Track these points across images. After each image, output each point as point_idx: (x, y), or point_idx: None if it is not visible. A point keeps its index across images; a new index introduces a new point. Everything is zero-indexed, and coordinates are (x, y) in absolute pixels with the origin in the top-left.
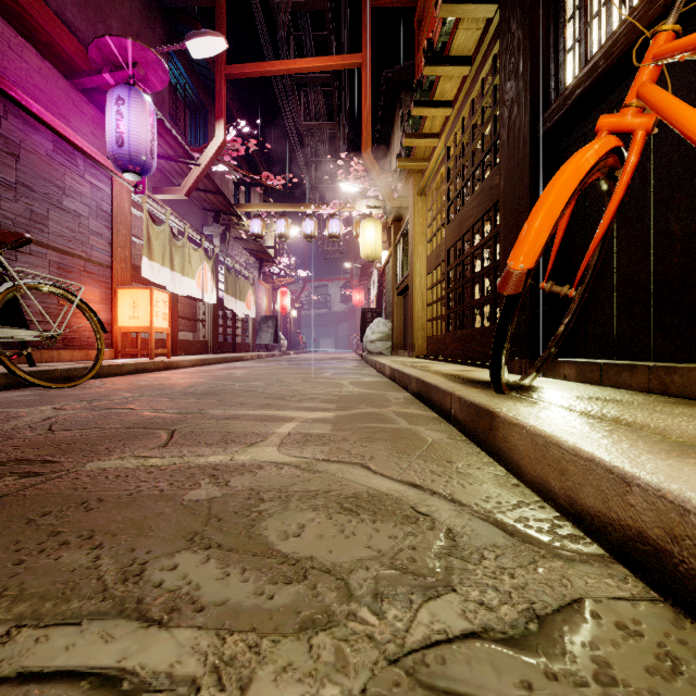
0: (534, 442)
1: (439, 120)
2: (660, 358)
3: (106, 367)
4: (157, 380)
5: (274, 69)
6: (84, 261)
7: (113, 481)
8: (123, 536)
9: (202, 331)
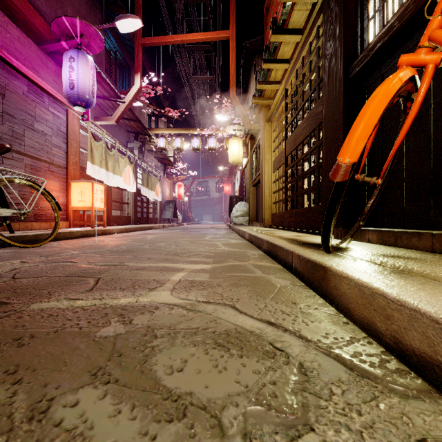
0: (361, 291)
1: (280, 72)
2: (438, 228)
3: (61, 233)
4: (95, 242)
5: (173, 40)
6: (48, 164)
7: (46, 319)
8: (41, 371)
9: (127, 210)
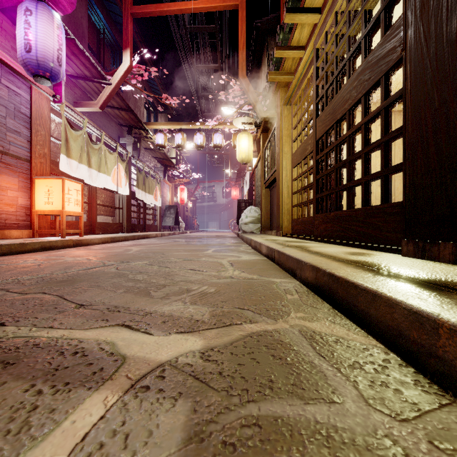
0: None
1: (307, 30)
2: None
3: (5, 245)
4: (48, 258)
5: (169, 9)
6: (0, 154)
7: None
8: None
9: (118, 215)
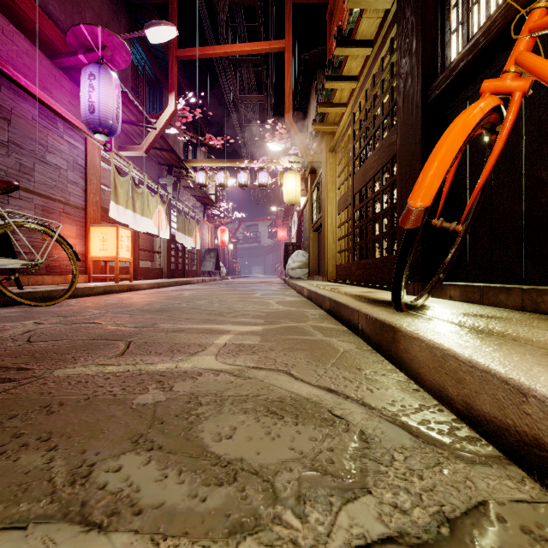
0: (433, 353)
1: (347, 91)
2: (531, 282)
3: (80, 289)
4: (120, 299)
5: (215, 52)
6: (63, 204)
7: (75, 386)
8: (76, 438)
9: (158, 260)
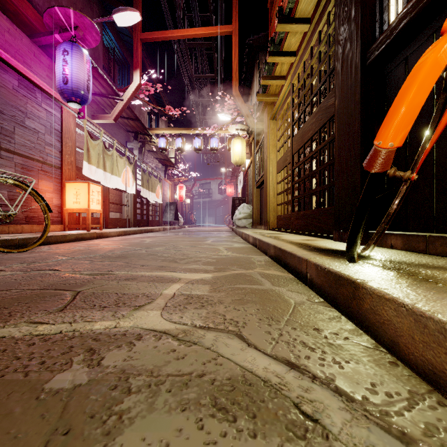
0: (420, 323)
1: (286, 66)
2: None
3: (53, 236)
4: (88, 246)
5: (173, 35)
6: (41, 163)
7: None
8: None
9: (126, 212)
